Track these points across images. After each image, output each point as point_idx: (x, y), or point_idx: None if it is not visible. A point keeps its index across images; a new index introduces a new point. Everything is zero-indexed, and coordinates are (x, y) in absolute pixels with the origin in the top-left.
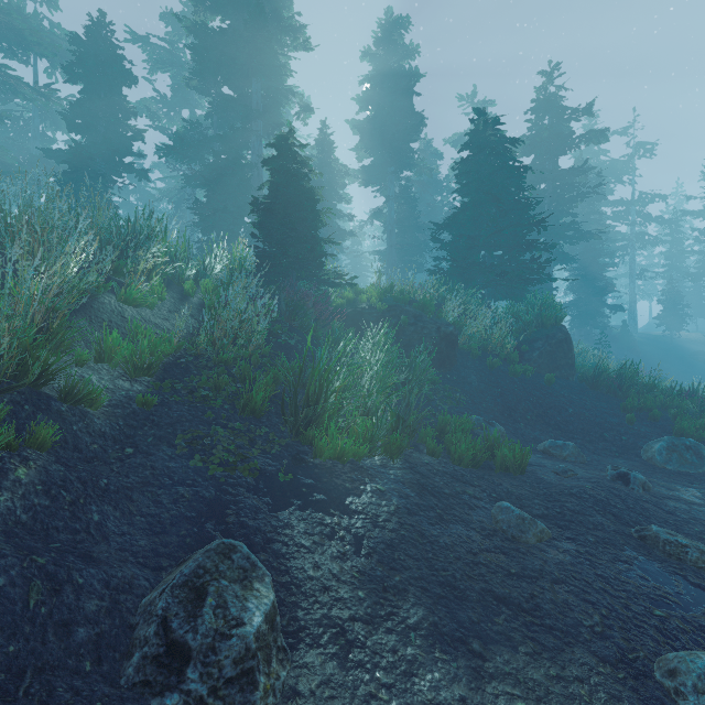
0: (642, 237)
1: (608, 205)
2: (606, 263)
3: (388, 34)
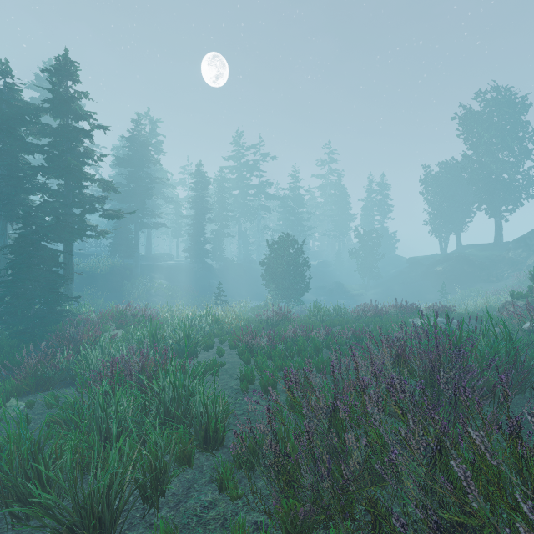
0: (264, 208)
1: (247, 188)
2: (203, 227)
3: (41, 78)
